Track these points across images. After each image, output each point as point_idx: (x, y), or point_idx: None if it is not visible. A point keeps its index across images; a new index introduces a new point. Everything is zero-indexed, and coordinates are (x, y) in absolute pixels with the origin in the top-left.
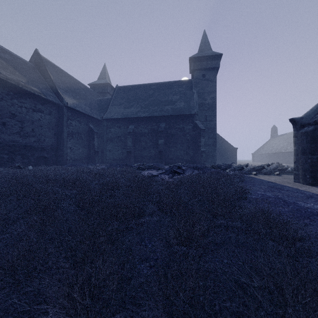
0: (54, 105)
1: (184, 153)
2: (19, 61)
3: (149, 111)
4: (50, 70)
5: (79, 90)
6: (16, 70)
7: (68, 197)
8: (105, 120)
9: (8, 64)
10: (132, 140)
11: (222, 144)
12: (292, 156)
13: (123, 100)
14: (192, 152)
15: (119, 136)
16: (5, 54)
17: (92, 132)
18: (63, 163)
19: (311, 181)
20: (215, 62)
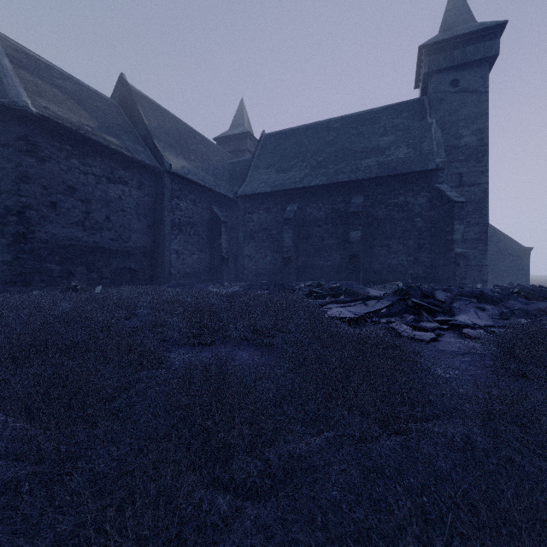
0: (148, 171)
1: (408, 260)
2: (91, 95)
3: (327, 173)
4: (144, 109)
5: (195, 145)
6: (81, 107)
7: None
8: (240, 199)
9: (67, 97)
10: (293, 234)
11: (490, 241)
12: None
13: (276, 157)
14: (429, 258)
15: (266, 229)
16: (66, 82)
17: (216, 221)
18: (164, 281)
19: None
20: (487, 46)
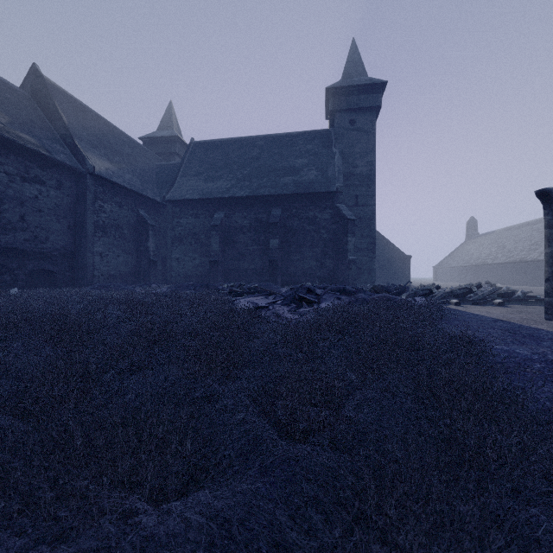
0: (69, 171)
1: (316, 265)
2: None
3: (251, 186)
4: (62, 105)
5: (120, 146)
6: None
7: (1, 376)
8: (169, 204)
9: None
10: (220, 240)
11: (384, 250)
12: (506, 271)
13: (204, 166)
14: (332, 263)
15: (195, 233)
16: None
17: (144, 225)
18: (86, 283)
19: None
20: (374, 98)
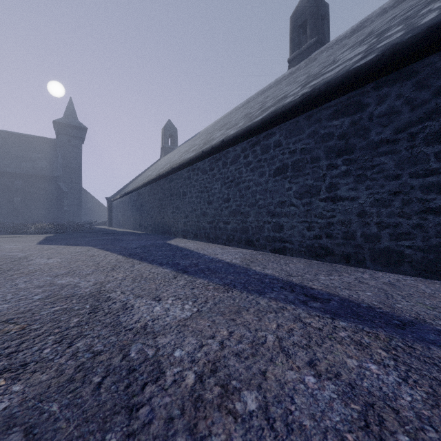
0: None
1: (46, 212)
2: None
3: None
4: None
5: None
6: None
7: None
8: None
9: None
10: None
11: (94, 204)
12: None
13: None
14: (56, 211)
15: None
16: None
17: None
18: None
19: (109, 225)
20: (81, 133)
